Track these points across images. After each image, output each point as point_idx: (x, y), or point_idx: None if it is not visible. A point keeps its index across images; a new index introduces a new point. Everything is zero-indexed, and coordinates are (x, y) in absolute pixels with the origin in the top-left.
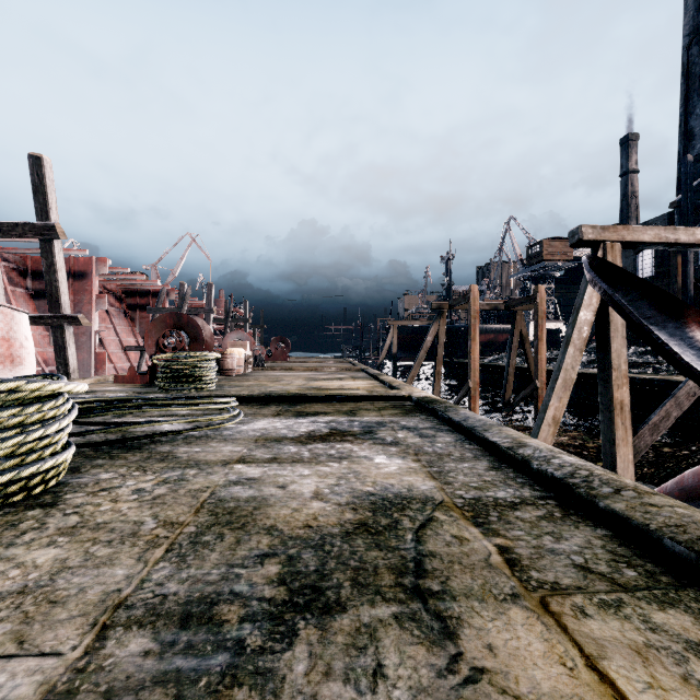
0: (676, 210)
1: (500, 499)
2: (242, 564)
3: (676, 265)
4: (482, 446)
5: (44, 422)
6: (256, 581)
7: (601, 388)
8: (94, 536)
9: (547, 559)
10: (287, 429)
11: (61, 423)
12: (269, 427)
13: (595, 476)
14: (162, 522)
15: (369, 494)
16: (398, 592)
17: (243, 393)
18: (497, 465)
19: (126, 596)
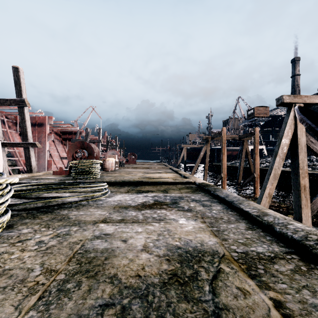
0: None
1: (260, 253)
2: (87, 315)
3: None
4: (239, 213)
5: None
6: None
7: (293, 178)
8: None
9: (314, 316)
10: (131, 200)
11: None
12: (122, 199)
13: None
14: (45, 269)
15: (177, 248)
16: None
17: (111, 180)
18: (251, 226)
19: None
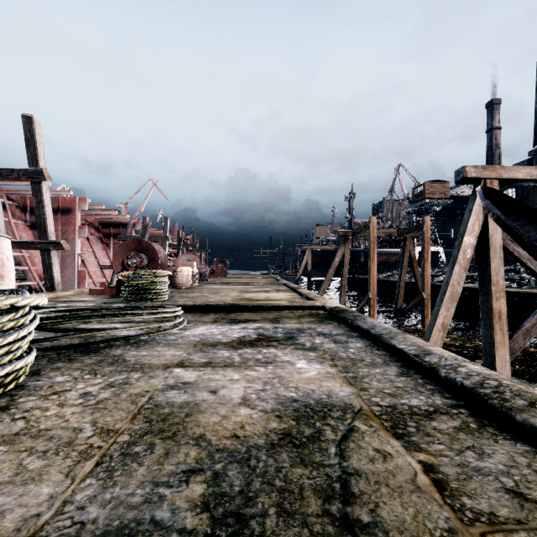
0: (534, 157)
1: (414, 407)
2: (167, 483)
3: (535, 200)
4: (390, 352)
5: (3, 333)
6: (179, 505)
7: (481, 300)
8: (32, 445)
9: (475, 481)
10: (221, 334)
11: (20, 333)
12: (207, 332)
13: (505, 386)
14: (99, 429)
15: (292, 401)
16: (326, 523)
17: (188, 303)
18: (405, 371)
19: (43, 524)
